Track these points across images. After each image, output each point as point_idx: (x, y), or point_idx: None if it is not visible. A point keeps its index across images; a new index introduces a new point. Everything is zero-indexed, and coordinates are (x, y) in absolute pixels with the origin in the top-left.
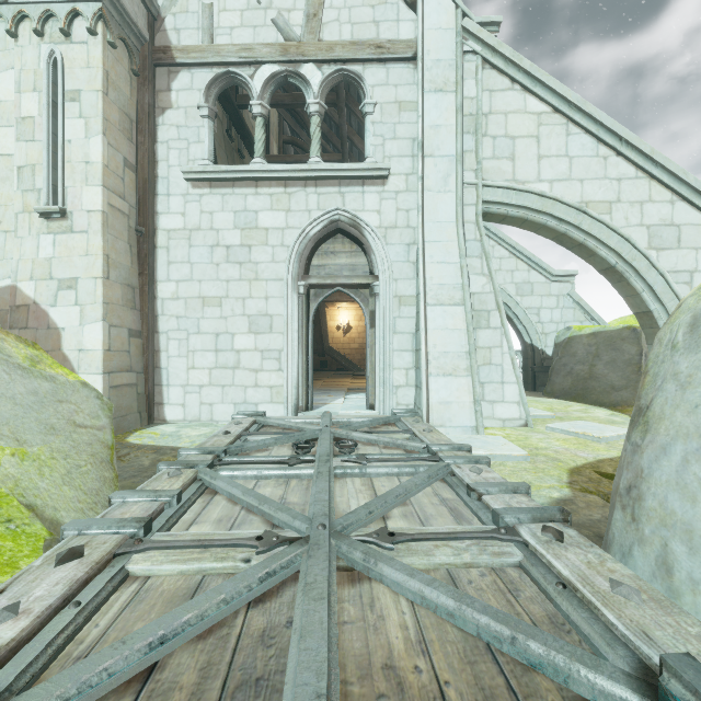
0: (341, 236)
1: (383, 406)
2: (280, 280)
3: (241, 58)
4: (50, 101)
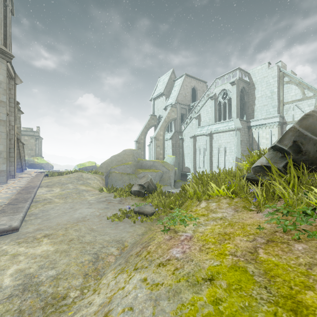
0: None
1: None
2: None
3: None
4: (270, 135)
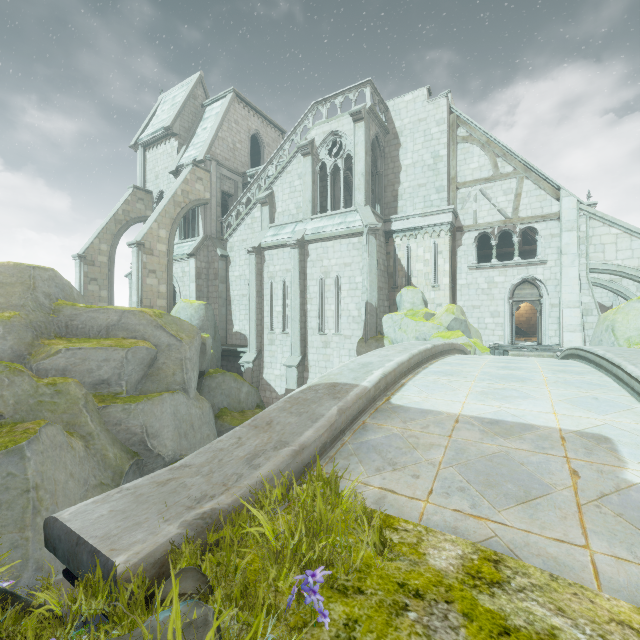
0: (526, 283)
1: (545, 343)
2: (502, 300)
3: (488, 227)
4: (433, 254)
